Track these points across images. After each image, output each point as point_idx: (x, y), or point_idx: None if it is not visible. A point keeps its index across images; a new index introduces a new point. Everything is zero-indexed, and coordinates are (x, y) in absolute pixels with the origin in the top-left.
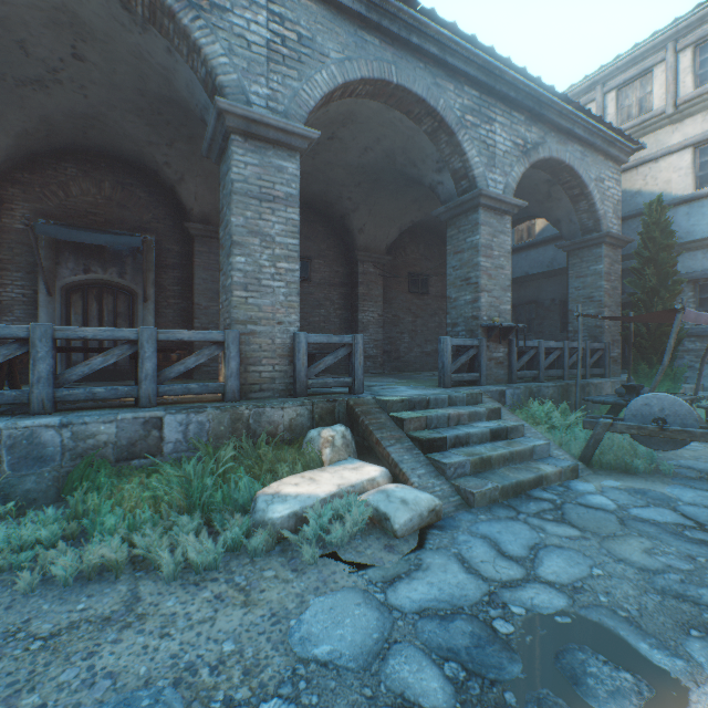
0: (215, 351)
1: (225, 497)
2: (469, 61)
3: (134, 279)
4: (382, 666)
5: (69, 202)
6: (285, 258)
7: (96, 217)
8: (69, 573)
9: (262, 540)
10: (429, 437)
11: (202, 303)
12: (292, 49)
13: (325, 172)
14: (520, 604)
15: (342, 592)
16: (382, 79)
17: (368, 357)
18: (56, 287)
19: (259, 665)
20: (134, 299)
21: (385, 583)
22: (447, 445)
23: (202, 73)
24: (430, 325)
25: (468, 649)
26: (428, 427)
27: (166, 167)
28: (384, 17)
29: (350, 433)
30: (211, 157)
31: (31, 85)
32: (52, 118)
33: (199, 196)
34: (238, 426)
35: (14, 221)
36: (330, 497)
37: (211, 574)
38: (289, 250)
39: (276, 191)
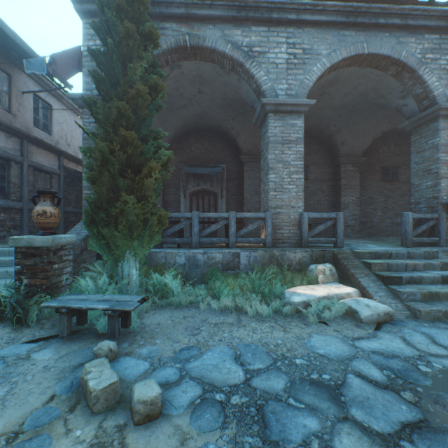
0: (260, 222)
1: (269, 290)
2: (428, 16)
3: (216, 187)
4: (349, 362)
5: (191, 155)
6: (295, 172)
7: (201, 159)
8: (215, 307)
9: (289, 310)
10: (388, 275)
11: (247, 197)
12: (299, 58)
13: (318, 113)
14: (439, 364)
15: (329, 336)
16: (356, 54)
17: (348, 226)
18: (187, 193)
19: (293, 349)
20: (216, 197)
21: (353, 338)
22: (402, 281)
23: (254, 87)
24: (400, 203)
25: (398, 369)
26: (389, 270)
27: (231, 130)
28: (357, 16)
29: (334, 268)
30: (256, 125)
31: (181, 108)
32: (187, 119)
33: (246, 141)
34: (272, 260)
35: (172, 166)
36: (322, 297)
37: (267, 319)
38: (297, 168)
39: (290, 138)
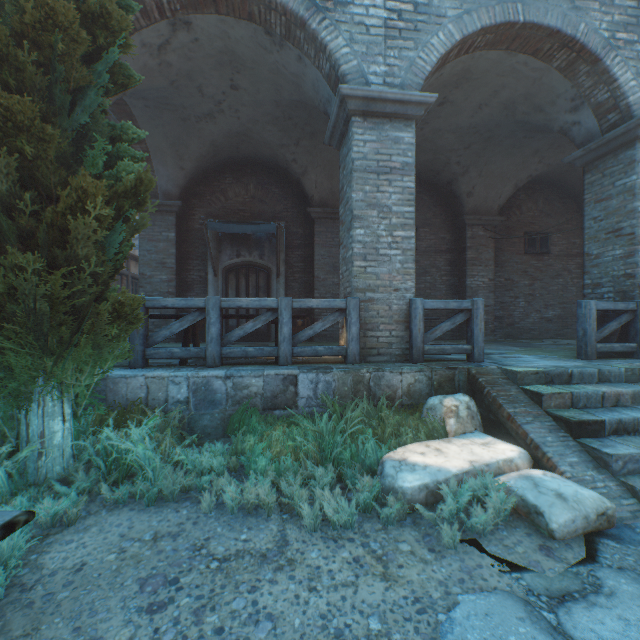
0: (337, 317)
1: (352, 455)
2: None
3: (270, 259)
4: None
5: (227, 204)
6: (401, 226)
7: (244, 213)
8: (234, 504)
9: (393, 508)
10: (580, 419)
11: (321, 276)
12: (408, 20)
13: (433, 140)
14: None
15: (495, 595)
16: (505, 22)
17: None
18: (219, 269)
19: None
20: (270, 275)
21: (551, 599)
22: (605, 430)
23: (326, 69)
24: (552, 288)
25: None
26: (574, 406)
27: (293, 164)
28: None
29: (473, 403)
30: (332, 144)
31: (205, 119)
32: (217, 142)
33: (318, 184)
34: (359, 387)
35: (195, 223)
36: (462, 474)
37: (347, 533)
38: (404, 218)
39: (392, 163)
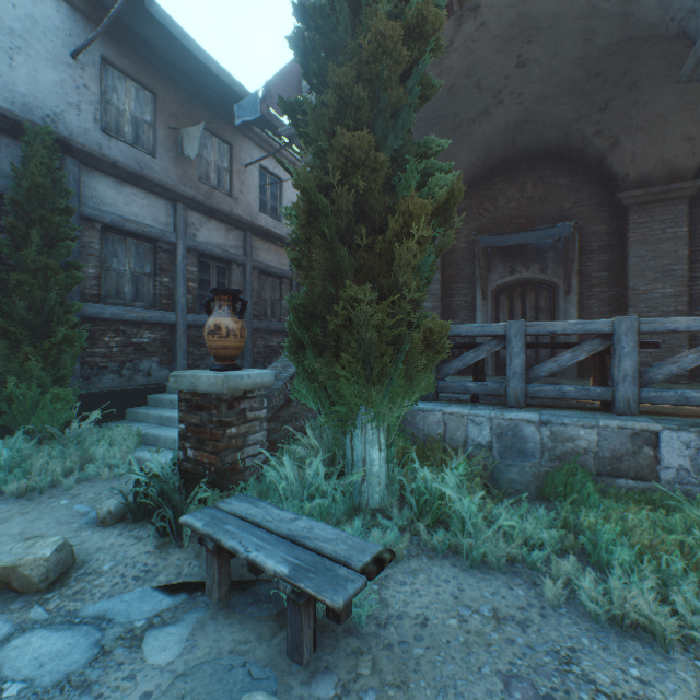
0: None
1: None
2: None
3: (554, 272)
4: None
5: (496, 214)
6: None
7: (518, 220)
8: (598, 609)
9: None
10: None
11: (639, 287)
12: None
13: None
14: None
15: None
16: None
17: None
18: (487, 291)
19: None
20: (554, 293)
21: None
22: None
23: None
24: None
25: None
26: None
27: (594, 138)
28: None
29: None
30: (696, 77)
31: (477, 120)
32: (488, 142)
33: (636, 155)
34: None
35: (458, 243)
36: None
37: None
38: None
39: None
